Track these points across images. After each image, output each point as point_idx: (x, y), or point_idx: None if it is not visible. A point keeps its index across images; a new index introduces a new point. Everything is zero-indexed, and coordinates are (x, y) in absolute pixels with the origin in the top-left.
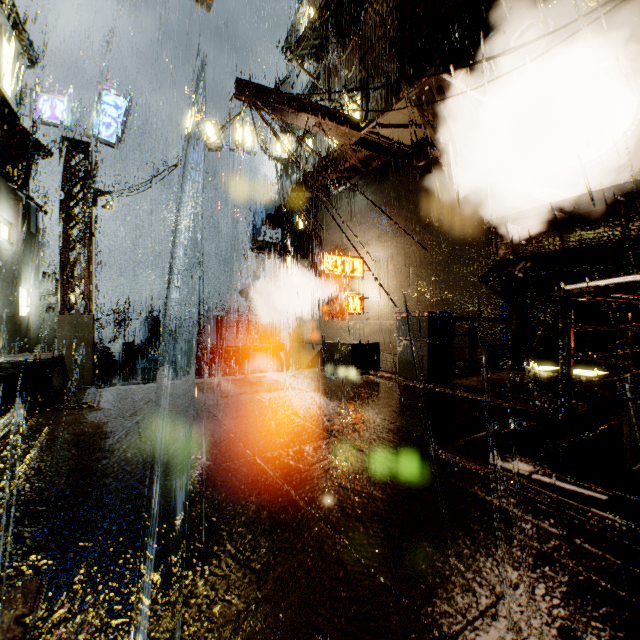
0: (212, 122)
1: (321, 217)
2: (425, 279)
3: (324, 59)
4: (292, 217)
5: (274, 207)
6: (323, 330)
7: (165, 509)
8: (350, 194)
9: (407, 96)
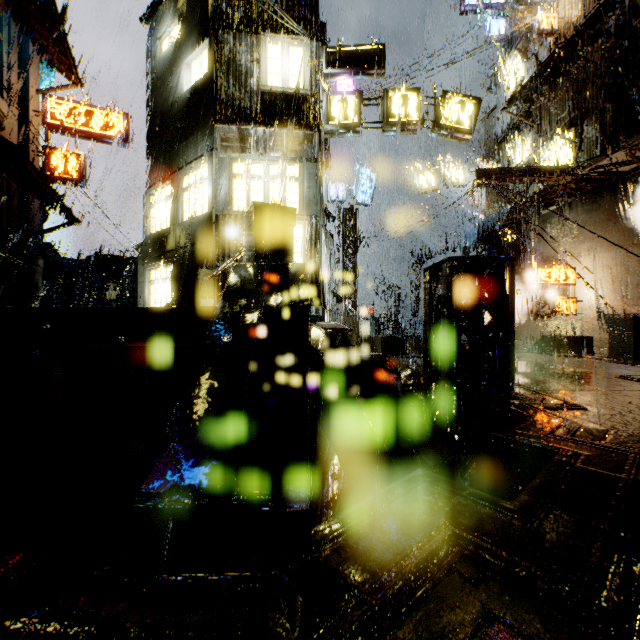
0: (431, 171)
1: (530, 232)
2: None
3: (534, 99)
4: (499, 233)
5: (487, 231)
6: (532, 328)
7: None
8: (561, 212)
9: (619, 151)
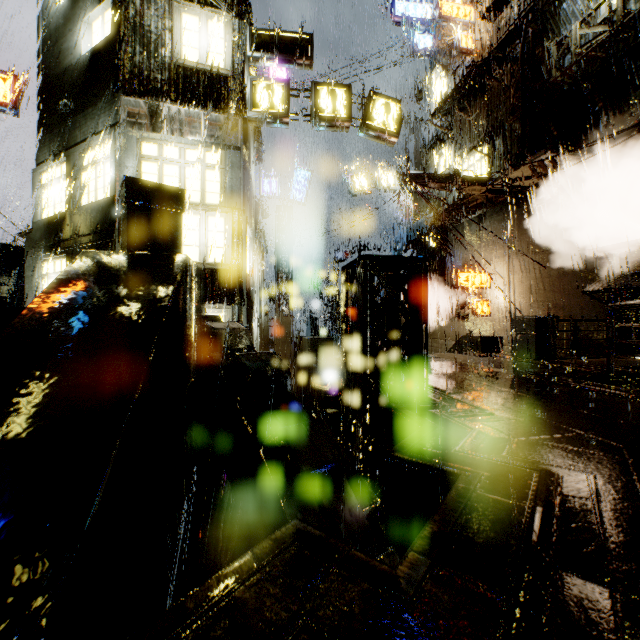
0: (364, 174)
1: (452, 238)
2: (543, 289)
3: (455, 114)
4: (425, 237)
5: (414, 235)
6: (454, 328)
7: None
8: (478, 221)
9: (524, 166)
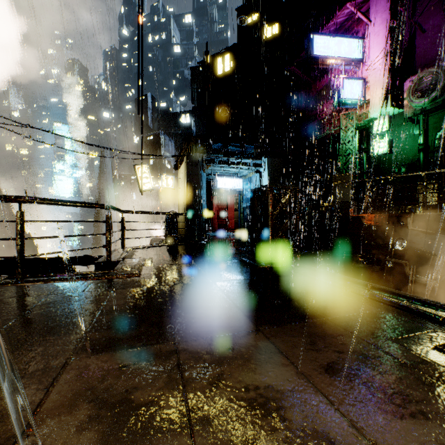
0: None
1: None
2: None
3: None
4: None
5: None
6: None
7: (242, 273)
8: None
9: None
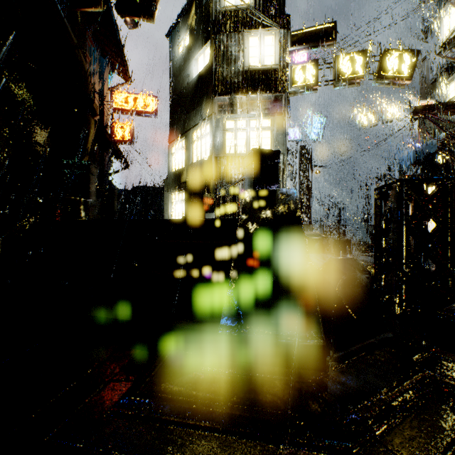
0: (371, 111)
1: None
2: None
3: None
4: (432, 156)
5: (421, 155)
6: None
7: None
8: None
9: None
